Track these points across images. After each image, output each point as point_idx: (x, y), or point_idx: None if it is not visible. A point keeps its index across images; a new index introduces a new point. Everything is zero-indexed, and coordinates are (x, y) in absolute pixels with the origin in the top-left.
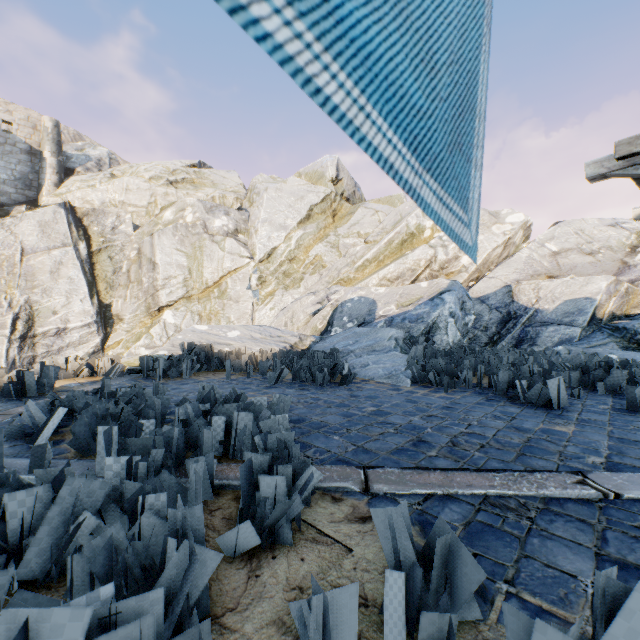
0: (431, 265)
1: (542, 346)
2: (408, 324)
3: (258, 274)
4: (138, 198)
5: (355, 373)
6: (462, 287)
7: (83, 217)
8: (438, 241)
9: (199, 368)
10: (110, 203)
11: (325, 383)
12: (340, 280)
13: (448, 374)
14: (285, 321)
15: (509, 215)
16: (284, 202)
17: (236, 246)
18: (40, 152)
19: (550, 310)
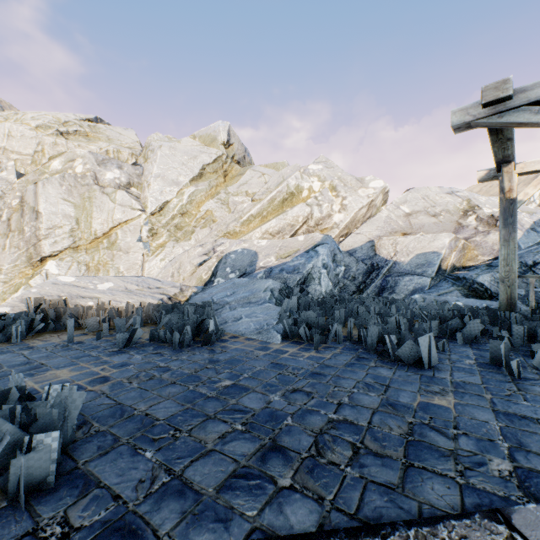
0: (308, 221)
1: (400, 294)
2: (285, 275)
3: (149, 226)
4: (22, 145)
5: (222, 330)
6: (334, 241)
7: None
8: (314, 200)
9: (43, 328)
10: None
11: (185, 344)
12: (227, 233)
13: (319, 327)
14: (172, 272)
15: (372, 181)
16: (177, 160)
17: (127, 198)
18: None
19: (406, 262)
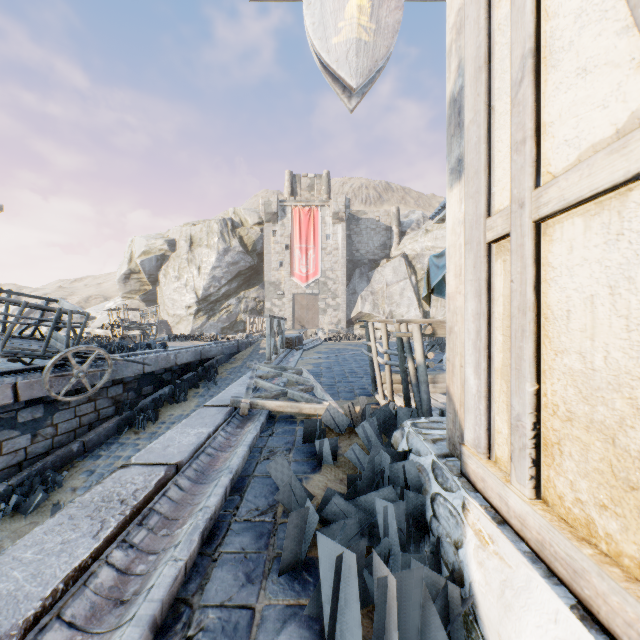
0: None
1: None
2: None
3: None
4: (442, 243)
5: None
6: None
7: (411, 260)
8: None
9: None
10: (425, 249)
11: None
12: None
13: None
14: None
15: None
16: None
17: None
18: (390, 227)
19: None
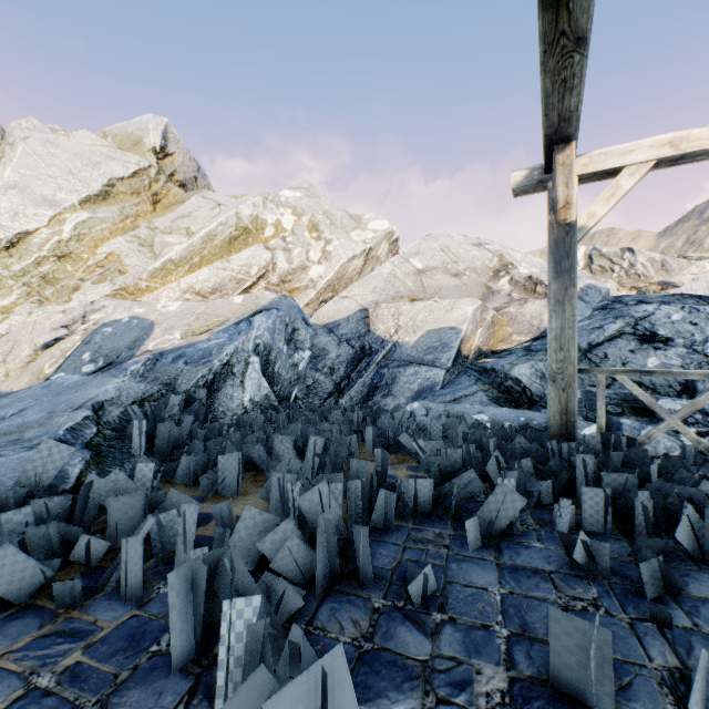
0: (268, 275)
1: (399, 397)
2: (180, 367)
3: None
4: None
5: None
6: (297, 306)
7: None
8: (280, 242)
9: None
10: None
11: None
12: (121, 290)
13: (126, 522)
14: None
15: (372, 220)
16: (59, 164)
17: None
18: None
19: (411, 344)
